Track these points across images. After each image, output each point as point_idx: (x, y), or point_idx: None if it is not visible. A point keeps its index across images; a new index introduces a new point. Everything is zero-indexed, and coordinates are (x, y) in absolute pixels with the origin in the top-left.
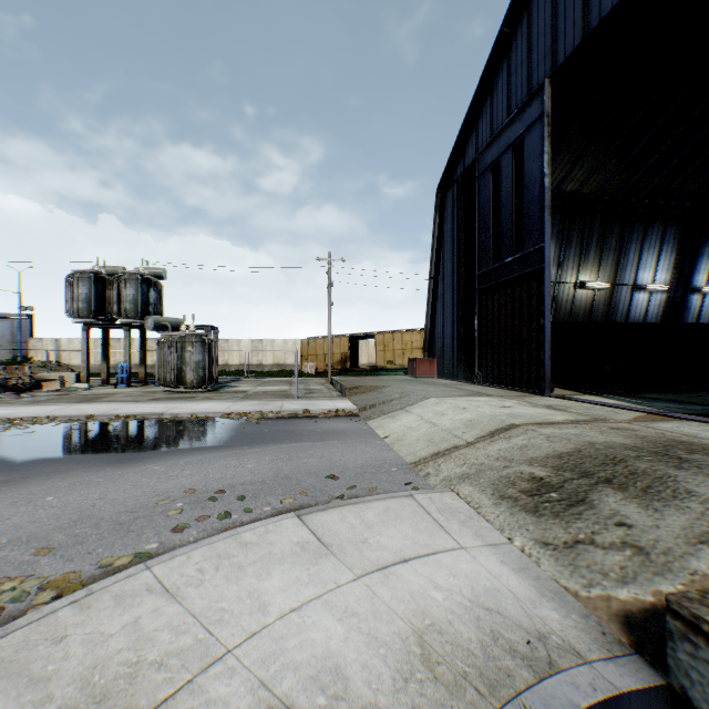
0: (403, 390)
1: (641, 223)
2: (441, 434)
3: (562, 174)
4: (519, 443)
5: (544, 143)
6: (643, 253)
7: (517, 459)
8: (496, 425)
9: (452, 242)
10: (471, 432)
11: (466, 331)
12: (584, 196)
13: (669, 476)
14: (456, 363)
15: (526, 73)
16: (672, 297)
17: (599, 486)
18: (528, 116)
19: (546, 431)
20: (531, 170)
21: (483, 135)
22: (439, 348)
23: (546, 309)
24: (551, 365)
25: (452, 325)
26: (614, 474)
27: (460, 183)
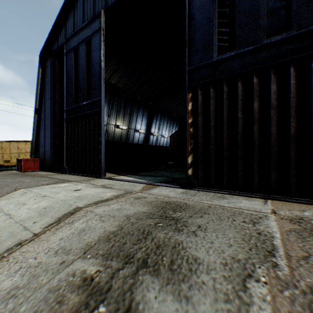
0: (1, 183)
1: (137, 106)
2: (12, 228)
3: (110, 74)
4: (79, 227)
5: (101, 43)
6: (138, 117)
7: (75, 248)
8: (65, 210)
9: (51, 88)
10: (42, 221)
11: (60, 143)
12: (119, 88)
13: (180, 243)
14: (53, 162)
15: (93, 4)
16: (146, 135)
17: (141, 274)
18: (94, 27)
19: (100, 210)
20: (95, 56)
21: (69, 30)
22: (42, 152)
23: (103, 132)
24: (105, 161)
25: (51, 138)
26: (148, 251)
27: (55, 54)
